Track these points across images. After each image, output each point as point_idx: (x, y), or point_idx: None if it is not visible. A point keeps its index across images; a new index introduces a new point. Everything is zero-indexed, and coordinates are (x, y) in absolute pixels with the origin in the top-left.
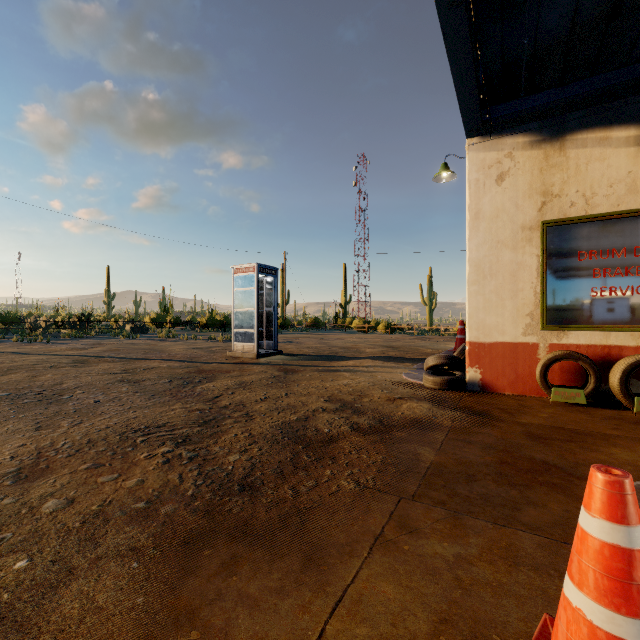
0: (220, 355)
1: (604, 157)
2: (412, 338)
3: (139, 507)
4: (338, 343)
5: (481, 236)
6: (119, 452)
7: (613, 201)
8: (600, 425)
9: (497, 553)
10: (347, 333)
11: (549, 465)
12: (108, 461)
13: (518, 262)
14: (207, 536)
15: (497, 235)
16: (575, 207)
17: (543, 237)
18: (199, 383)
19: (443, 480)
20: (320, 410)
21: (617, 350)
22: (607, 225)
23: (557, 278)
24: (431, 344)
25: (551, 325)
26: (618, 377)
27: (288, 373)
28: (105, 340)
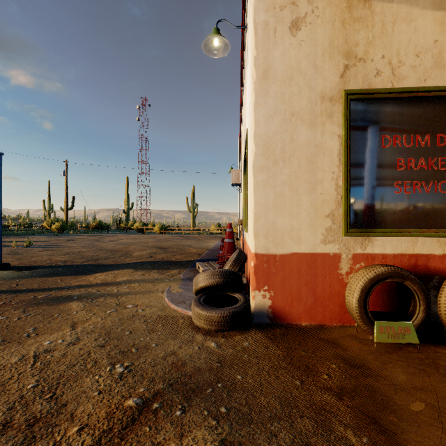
0: None
1: (411, 18)
2: (180, 237)
3: None
4: (109, 245)
5: (271, 103)
6: None
7: (420, 74)
8: None
9: None
10: (127, 234)
11: None
12: None
13: (317, 143)
14: None
15: (291, 104)
16: (381, 77)
17: (347, 111)
18: None
19: None
20: None
21: (424, 260)
22: (411, 105)
23: (359, 168)
24: (195, 243)
25: (355, 229)
26: None
27: None
28: None
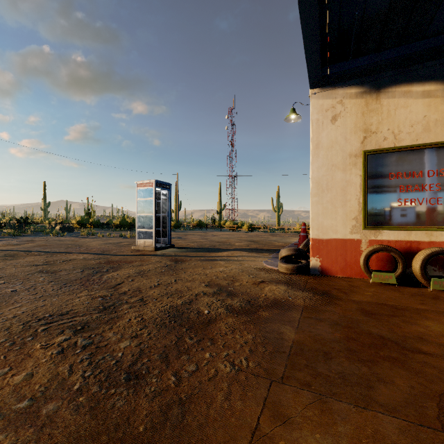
0: (127, 248)
1: (407, 105)
2: (267, 235)
3: (20, 408)
4: (215, 238)
5: (320, 161)
6: (18, 342)
7: (413, 137)
8: (410, 301)
9: (366, 443)
10: (222, 231)
11: (385, 339)
12: (4, 353)
13: (347, 180)
14: (85, 440)
15: (332, 160)
16: (387, 141)
17: (364, 162)
18: (106, 272)
19: (305, 359)
20: (201, 294)
21: (416, 244)
22: (409, 154)
23: (374, 192)
24: (280, 239)
25: (370, 226)
26: (419, 264)
27: (178, 262)
28: (38, 237)
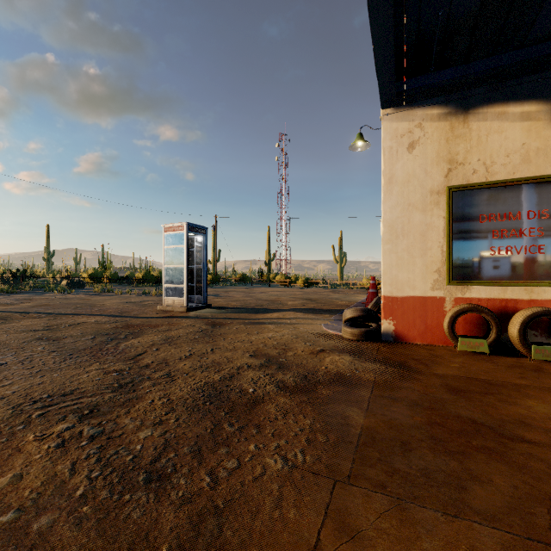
0: (151, 309)
1: (502, 130)
2: (327, 291)
3: (3, 522)
4: (263, 296)
5: (394, 199)
6: (5, 433)
7: (509, 169)
8: (507, 374)
9: None
10: (271, 287)
11: (478, 424)
12: None
13: (427, 223)
14: None
15: (408, 198)
16: (477, 174)
17: (449, 201)
18: (124, 339)
19: (378, 451)
20: (245, 367)
21: (513, 303)
22: (504, 191)
23: (461, 238)
24: (344, 296)
25: (456, 281)
26: (517, 328)
27: (215, 326)
28: (38, 295)
